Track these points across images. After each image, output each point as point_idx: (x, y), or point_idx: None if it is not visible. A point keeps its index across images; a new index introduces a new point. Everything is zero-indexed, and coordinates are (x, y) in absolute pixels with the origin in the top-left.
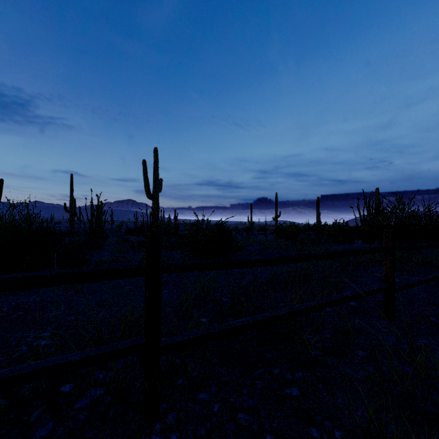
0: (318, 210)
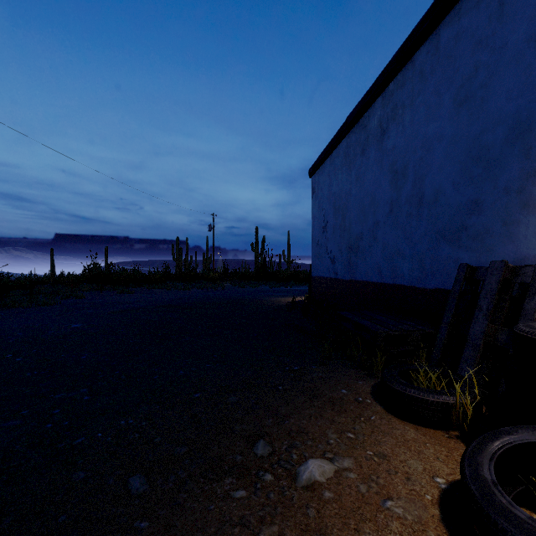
0: (53, 262)
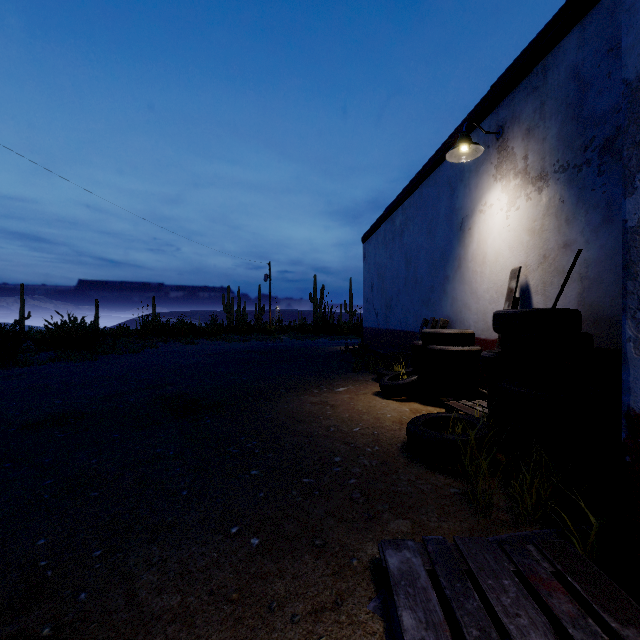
0: (97, 314)
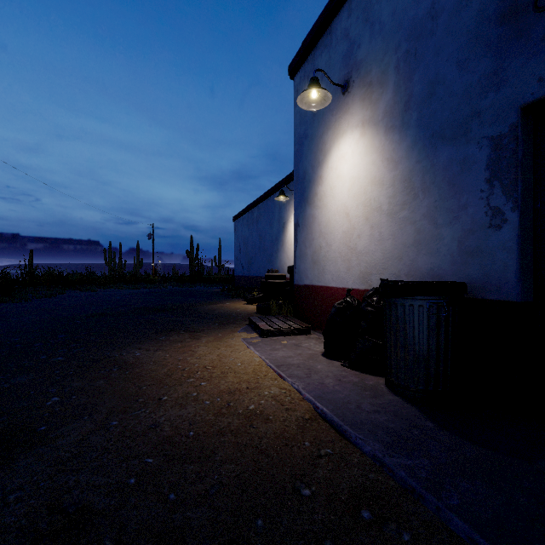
0: None
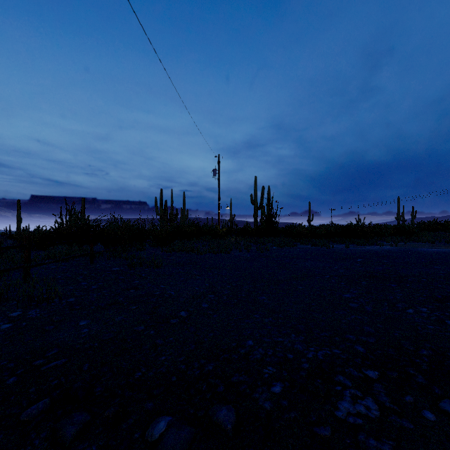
0: (20, 216)
